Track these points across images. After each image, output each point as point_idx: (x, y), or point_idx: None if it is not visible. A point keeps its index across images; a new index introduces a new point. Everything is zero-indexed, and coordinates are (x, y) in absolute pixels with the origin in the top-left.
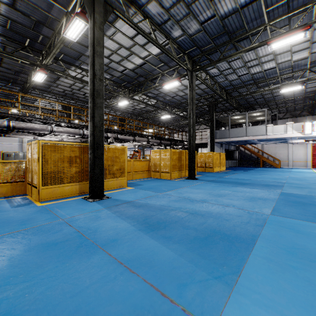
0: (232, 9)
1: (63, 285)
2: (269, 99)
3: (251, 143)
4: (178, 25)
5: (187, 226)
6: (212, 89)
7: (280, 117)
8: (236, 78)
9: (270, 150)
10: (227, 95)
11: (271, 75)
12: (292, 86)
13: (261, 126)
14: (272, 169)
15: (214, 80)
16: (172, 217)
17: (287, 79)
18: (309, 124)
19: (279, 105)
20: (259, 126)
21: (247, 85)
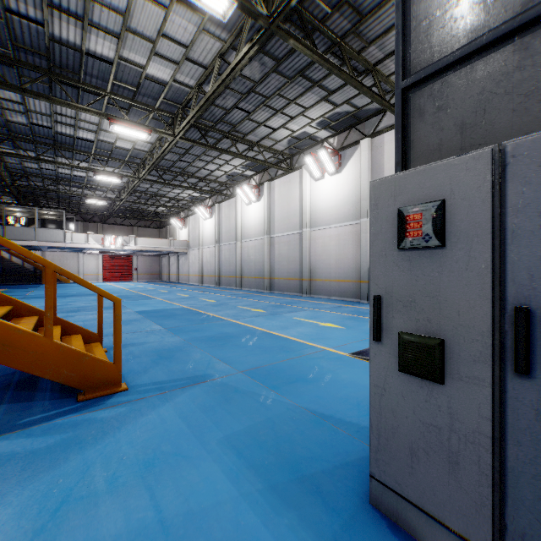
0: (70, 134)
1: (85, 318)
2: (64, 196)
3: (30, 249)
4: (1, 109)
5: (90, 309)
6: (1, 172)
7: (69, 218)
8: (37, 167)
9: (55, 259)
10: (11, 178)
11: (78, 180)
12: (98, 199)
13: (59, 230)
14: (64, 284)
15: (2, 158)
16: (72, 309)
17: (91, 188)
18: (110, 238)
19: (72, 205)
20: (56, 230)
21: (46, 178)
